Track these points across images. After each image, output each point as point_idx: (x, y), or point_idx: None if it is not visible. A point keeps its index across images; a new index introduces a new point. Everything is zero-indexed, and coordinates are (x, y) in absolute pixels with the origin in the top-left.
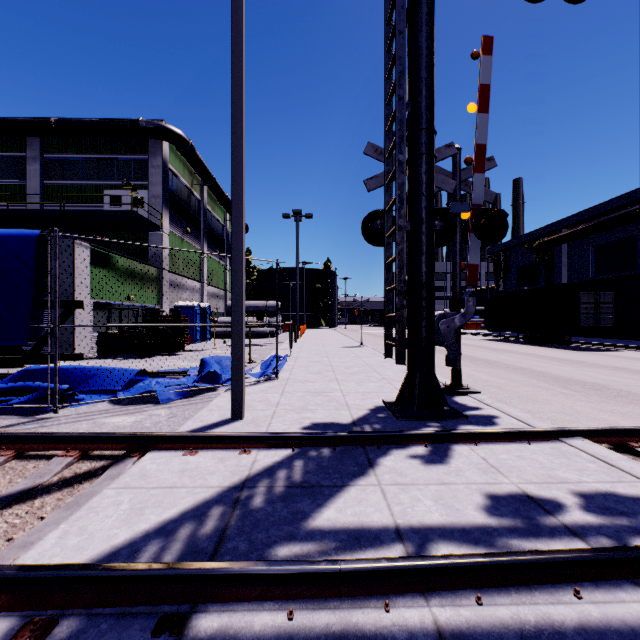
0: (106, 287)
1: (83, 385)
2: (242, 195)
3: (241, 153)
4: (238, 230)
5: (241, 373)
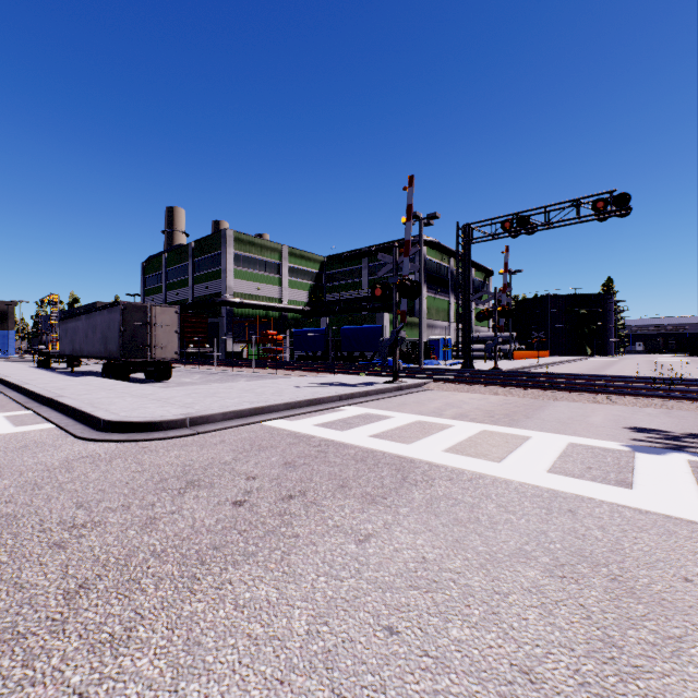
0: None
1: (389, 364)
2: (421, 316)
3: (421, 306)
4: (421, 324)
5: (421, 358)
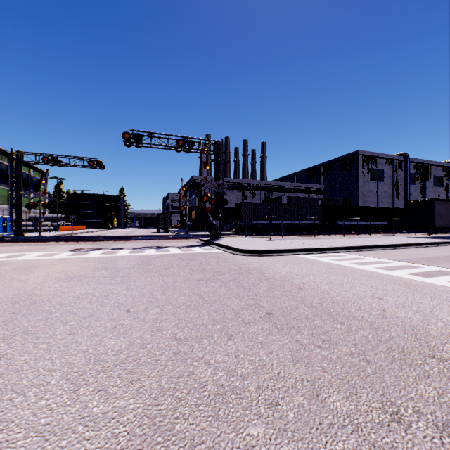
0: None
1: None
2: None
3: None
4: None
5: None
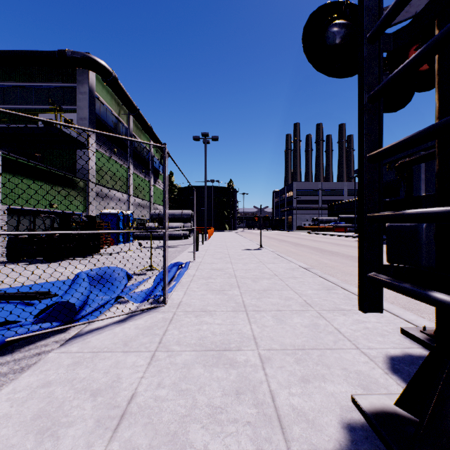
0: (24, 194)
1: None
2: None
3: None
4: None
5: None
